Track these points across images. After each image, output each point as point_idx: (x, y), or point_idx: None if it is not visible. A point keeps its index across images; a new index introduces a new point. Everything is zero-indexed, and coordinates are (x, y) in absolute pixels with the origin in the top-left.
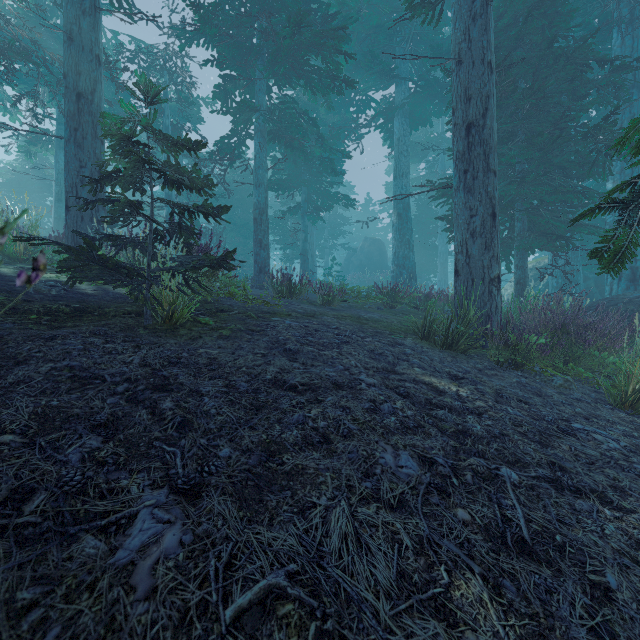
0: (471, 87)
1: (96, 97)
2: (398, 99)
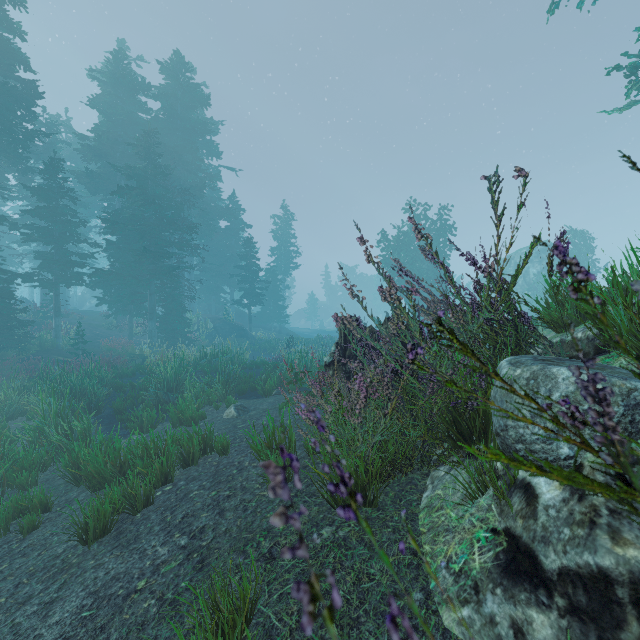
0: None
1: None
2: None
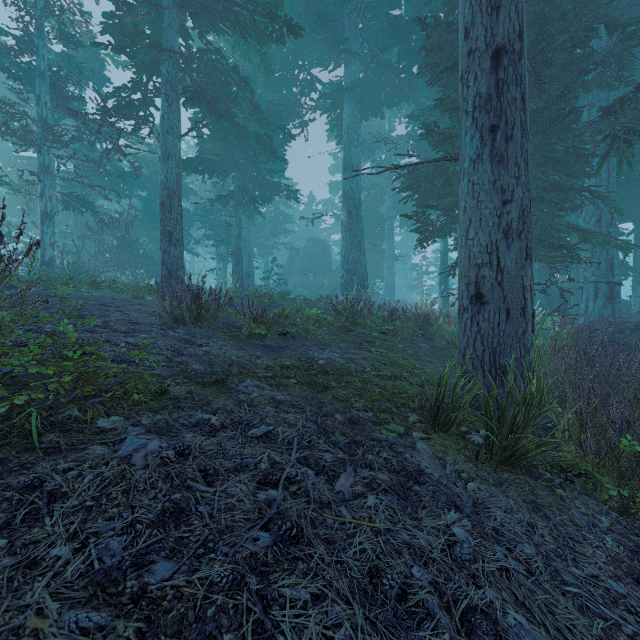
0: None
1: None
2: (348, 80)
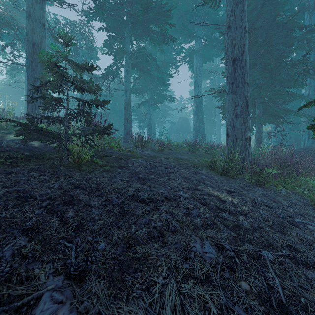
0: (235, 39)
1: (43, 45)
2: (196, 48)
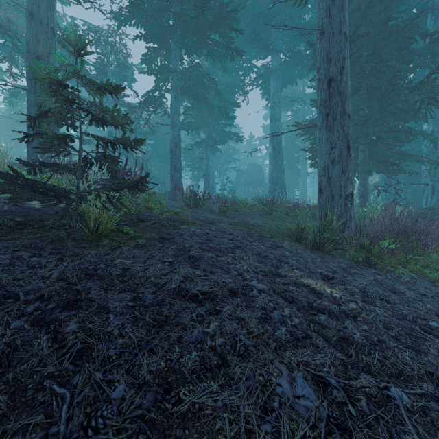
0: (331, 51)
1: (51, 59)
2: (273, 65)
